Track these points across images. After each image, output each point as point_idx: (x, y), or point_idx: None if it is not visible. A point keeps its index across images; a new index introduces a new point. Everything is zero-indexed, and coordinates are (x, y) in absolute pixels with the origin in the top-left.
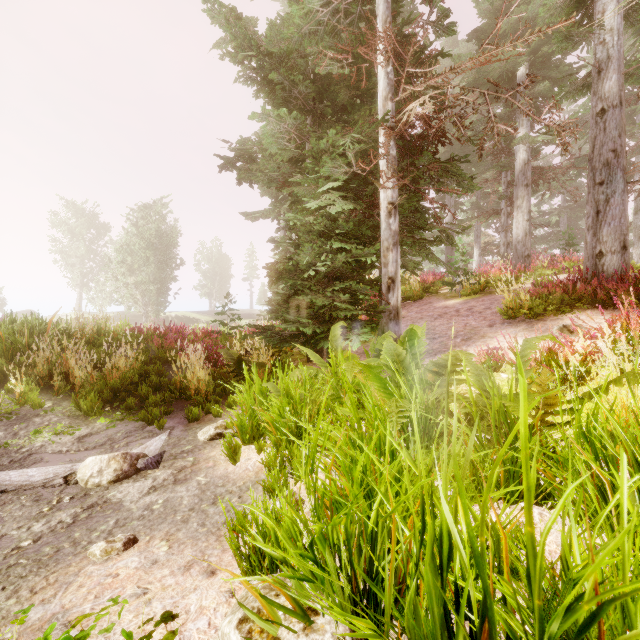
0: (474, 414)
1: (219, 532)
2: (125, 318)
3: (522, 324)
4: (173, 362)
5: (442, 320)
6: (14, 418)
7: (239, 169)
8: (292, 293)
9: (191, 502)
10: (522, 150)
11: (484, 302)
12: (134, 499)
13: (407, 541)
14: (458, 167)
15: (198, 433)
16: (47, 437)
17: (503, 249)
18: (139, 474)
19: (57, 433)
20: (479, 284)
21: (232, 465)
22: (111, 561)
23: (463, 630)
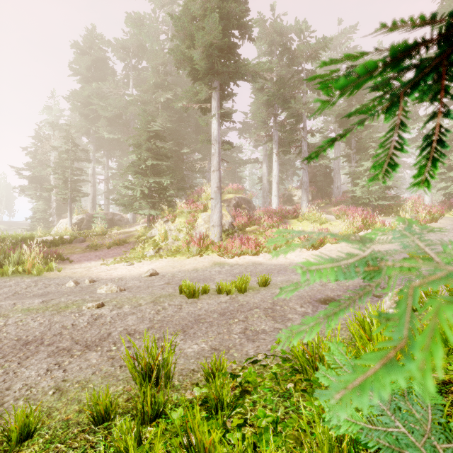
0: None
1: None
2: None
3: None
4: None
5: None
6: None
7: (19, 194)
8: None
9: None
10: None
11: None
12: None
13: None
14: None
15: None
16: None
17: None
18: None
19: None
20: None
21: None
22: None
23: None
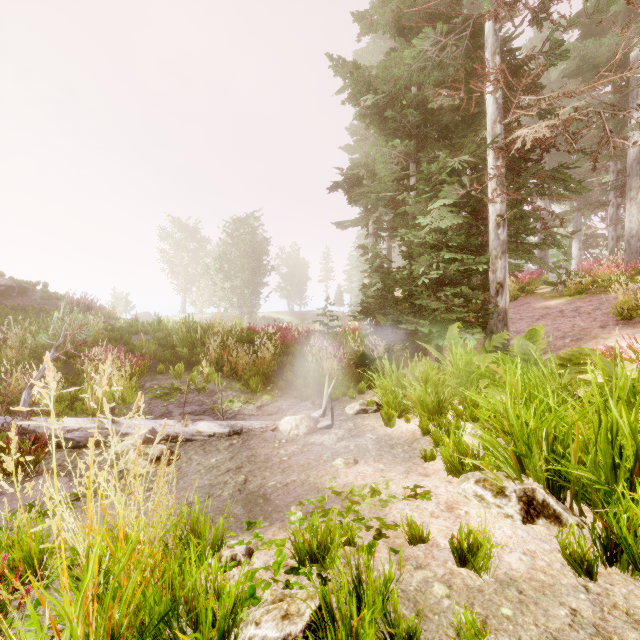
0: (606, 391)
1: (411, 461)
2: (238, 319)
3: (639, 325)
4: (309, 355)
5: (545, 321)
6: (208, 391)
7: (352, 192)
8: (383, 295)
9: (375, 447)
10: (637, 137)
11: (592, 302)
12: (331, 443)
13: (582, 440)
14: (567, 176)
15: (346, 408)
16: (238, 405)
17: (611, 243)
18: (320, 431)
19: (244, 402)
20: (584, 283)
21: (389, 429)
22: (352, 468)
23: (624, 468)
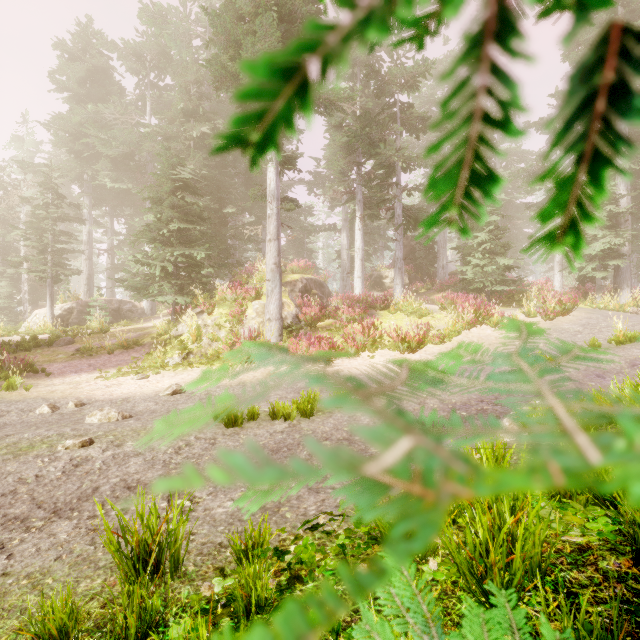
0: None
1: None
2: None
3: None
4: None
5: None
6: None
7: None
8: None
9: None
10: None
11: None
12: None
13: None
14: None
15: None
16: None
17: None
18: None
19: None
20: None
21: None
22: None
23: None
